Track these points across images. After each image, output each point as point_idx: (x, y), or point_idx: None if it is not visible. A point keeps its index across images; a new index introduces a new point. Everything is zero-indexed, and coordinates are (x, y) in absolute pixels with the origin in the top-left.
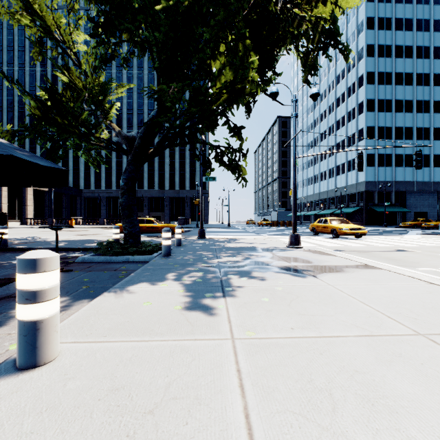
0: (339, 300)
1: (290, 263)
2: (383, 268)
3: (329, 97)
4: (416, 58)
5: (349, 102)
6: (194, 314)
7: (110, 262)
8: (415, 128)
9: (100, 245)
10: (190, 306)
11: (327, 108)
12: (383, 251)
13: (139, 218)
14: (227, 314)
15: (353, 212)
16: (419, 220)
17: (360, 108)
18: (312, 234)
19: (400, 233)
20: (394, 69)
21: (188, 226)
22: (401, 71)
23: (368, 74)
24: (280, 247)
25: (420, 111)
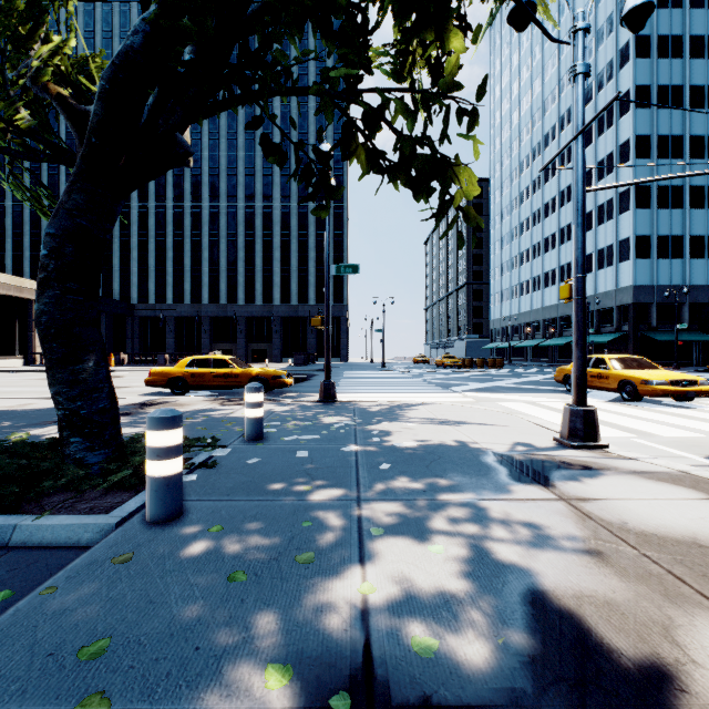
0: None
1: None
2: None
3: (561, 139)
4: None
5: (601, 143)
6: None
7: None
8: None
9: None
10: None
11: (557, 157)
12: None
13: (200, 357)
14: None
15: (609, 343)
16: None
17: (623, 154)
18: (559, 388)
19: None
20: (688, 79)
21: (309, 368)
22: (701, 82)
23: (638, 90)
24: (542, 447)
25: None
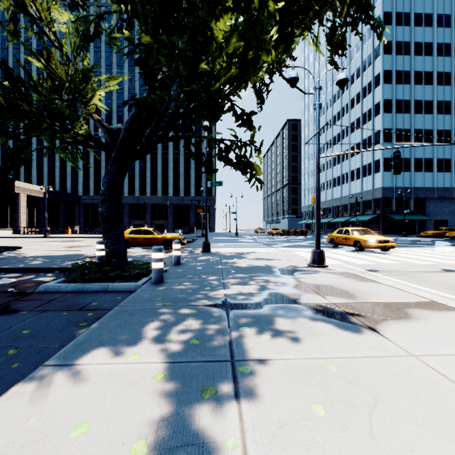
0: None
1: (325, 298)
2: None
3: (343, 98)
4: (436, 55)
5: (364, 102)
6: None
7: (81, 293)
8: (435, 131)
9: (75, 266)
10: (167, 440)
11: (341, 109)
12: (429, 272)
13: (136, 229)
14: None
15: (369, 220)
16: (442, 229)
17: (377, 110)
18: (330, 245)
19: (426, 244)
20: (413, 67)
21: (192, 235)
22: (421, 69)
23: (385, 73)
24: (300, 266)
25: (440, 113)
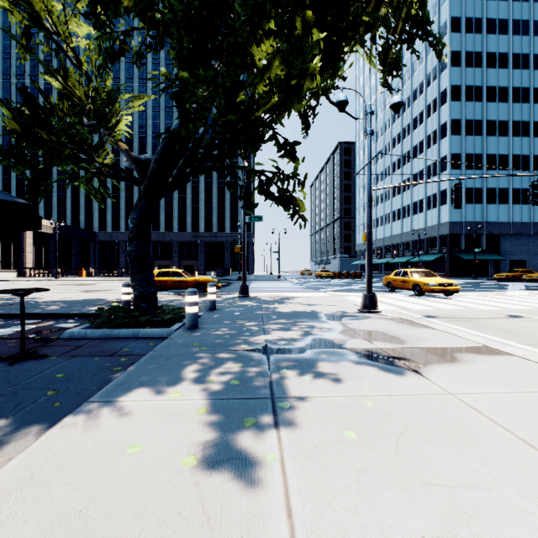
0: (483, 437)
1: (372, 343)
2: (517, 354)
3: (404, 118)
4: (512, 68)
5: (429, 123)
6: (219, 484)
7: (109, 339)
8: (511, 156)
9: (100, 311)
10: (214, 455)
11: (401, 131)
12: (492, 318)
13: (163, 270)
14: (284, 484)
15: (434, 261)
16: (518, 270)
17: (443, 131)
18: (386, 289)
19: (498, 288)
20: (486, 81)
21: (227, 278)
22: (494, 84)
23: (452, 88)
24: (350, 312)
25: (517, 135)
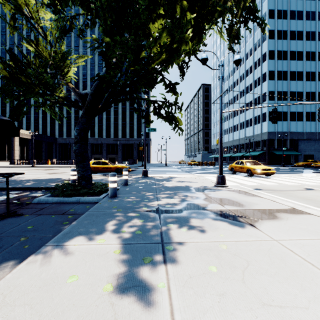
0: (298, 270)
1: (223, 206)
2: (314, 213)
3: (240, 70)
4: (305, 40)
5: (255, 73)
6: (127, 305)
7: (62, 204)
8: (305, 92)
9: (57, 186)
10: (124, 283)
11: (239, 77)
12: (295, 190)
13: (96, 161)
14: (170, 304)
15: (258, 155)
16: (309, 161)
17: (264, 78)
18: (230, 172)
19: (297, 171)
20: (289, 48)
21: (135, 165)
22: (294, 49)
23: (269, 52)
24: (209, 186)
25: (308, 80)
